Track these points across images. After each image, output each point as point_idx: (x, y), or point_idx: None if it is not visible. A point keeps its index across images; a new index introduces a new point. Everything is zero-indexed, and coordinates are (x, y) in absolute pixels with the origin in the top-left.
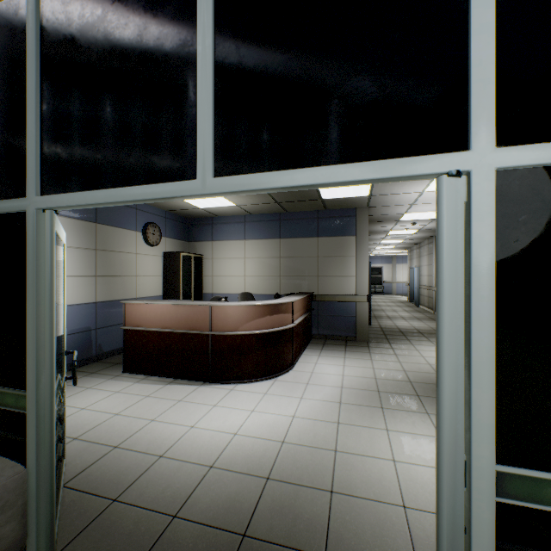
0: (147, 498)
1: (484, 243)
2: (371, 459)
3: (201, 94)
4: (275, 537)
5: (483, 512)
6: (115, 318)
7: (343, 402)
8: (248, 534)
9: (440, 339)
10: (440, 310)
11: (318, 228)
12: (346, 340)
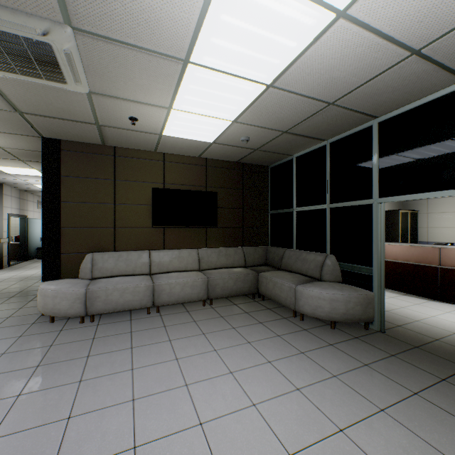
0: (416, 330)
1: None
2: None
3: None
4: None
5: None
6: None
7: None
8: None
9: None
10: None
11: None
12: None
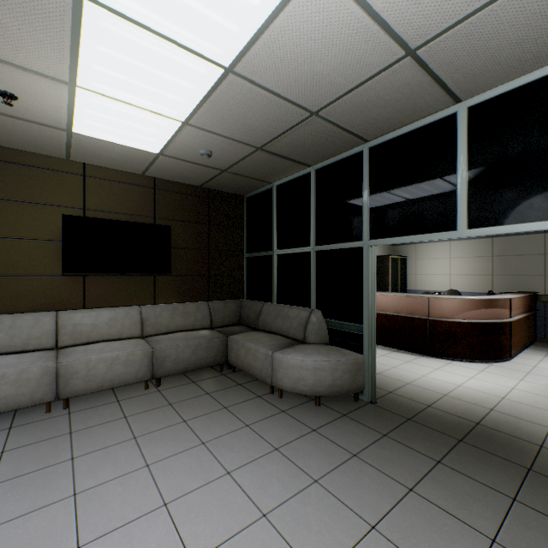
0: (408, 396)
1: None
2: None
3: (459, 191)
4: (500, 430)
5: None
6: None
7: None
8: (480, 423)
9: None
10: None
11: None
12: None
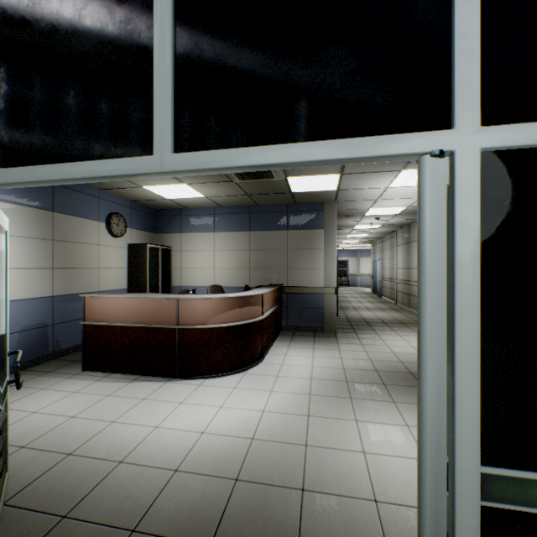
0: (103, 512)
1: (468, 228)
2: (342, 452)
3: (158, 58)
4: None
5: (467, 518)
6: (75, 313)
7: (312, 394)
8: None
9: (422, 333)
10: (422, 301)
11: (287, 221)
12: (315, 331)
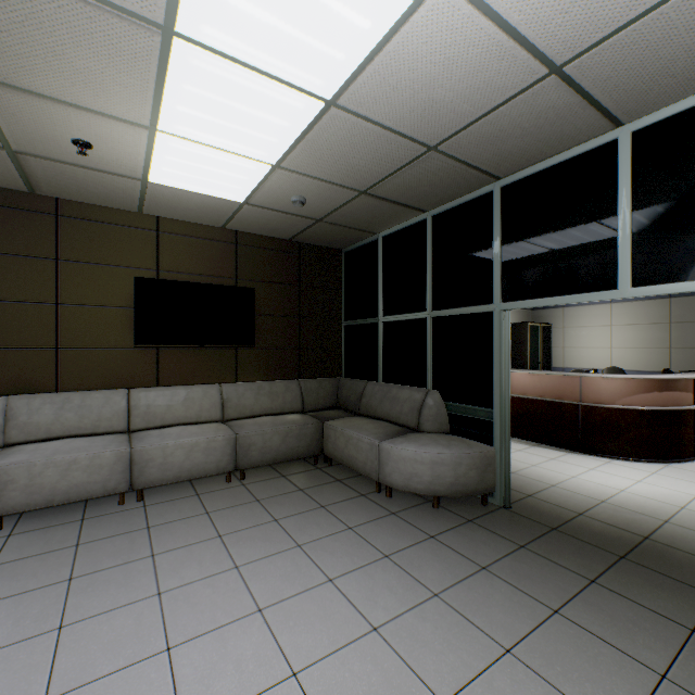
0: (553, 501)
1: None
2: None
3: (621, 239)
4: (677, 547)
5: None
6: None
7: None
8: (649, 538)
9: None
10: None
11: None
12: None
